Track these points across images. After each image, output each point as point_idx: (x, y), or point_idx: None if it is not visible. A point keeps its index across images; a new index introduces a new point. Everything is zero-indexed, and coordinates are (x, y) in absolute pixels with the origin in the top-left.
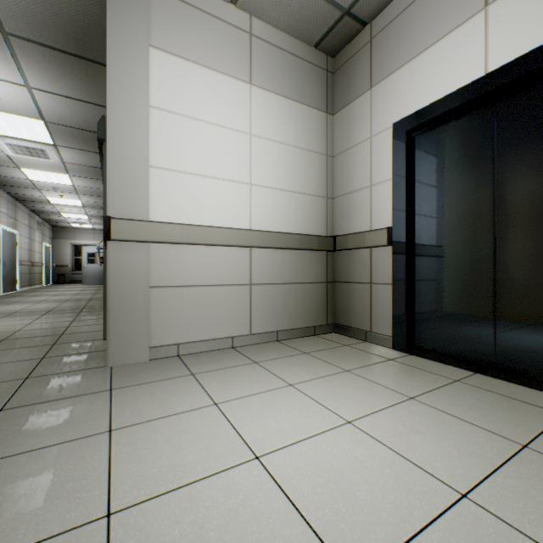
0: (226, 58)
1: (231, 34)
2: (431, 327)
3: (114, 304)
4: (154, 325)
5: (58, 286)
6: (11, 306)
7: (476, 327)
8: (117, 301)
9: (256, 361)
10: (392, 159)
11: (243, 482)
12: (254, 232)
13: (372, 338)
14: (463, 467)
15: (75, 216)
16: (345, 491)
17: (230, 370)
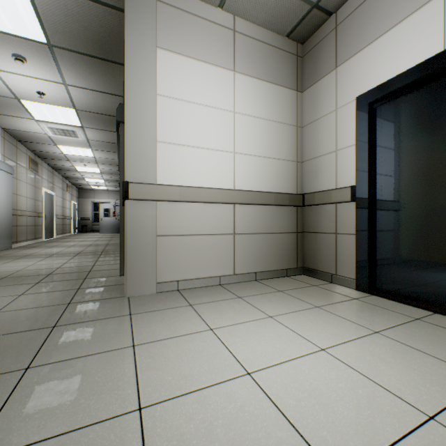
0: (215, 51)
1: (218, 32)
2: (391, 272)
3: (131, 248)
4: (160, 265)
5: (82, 234)
6: (51, 249)
7: (435, 273)
8: (133, 246)
9: (240, 296)
10: (355, 128)
11: (240, 392)
12: (237, 192)
13: (337, 280)
14: (429, 394)
15: (94, 181)
16: (325, 406)
17: (219, 303)
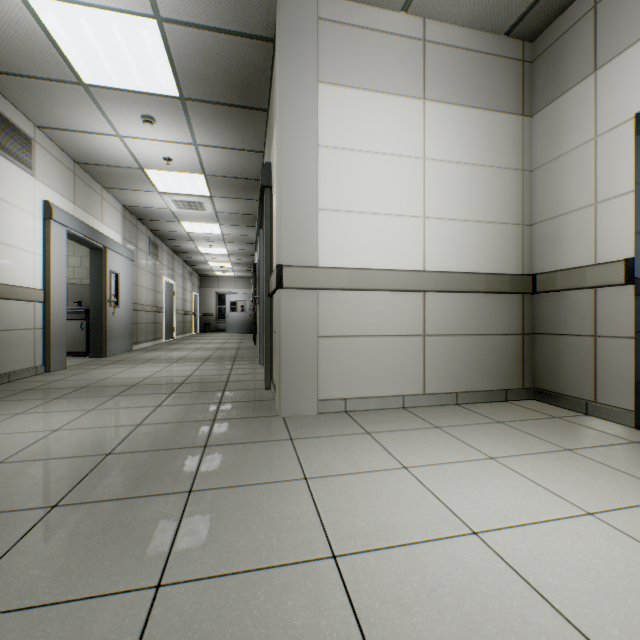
0: (396, 75)
1: (401, 47)
2: None
3: (285, 353)
4: (322, 377)
5: (205, 334)
6: (175, 353)
7: None
8: (288, 350)
9: (437, 426)
10: (633, 164)
11: (466, 555)
12: (428, 274)
13: (598, 411)
14: None
15: (219, 265)
16: (609, 594)
17: (409, 432)
